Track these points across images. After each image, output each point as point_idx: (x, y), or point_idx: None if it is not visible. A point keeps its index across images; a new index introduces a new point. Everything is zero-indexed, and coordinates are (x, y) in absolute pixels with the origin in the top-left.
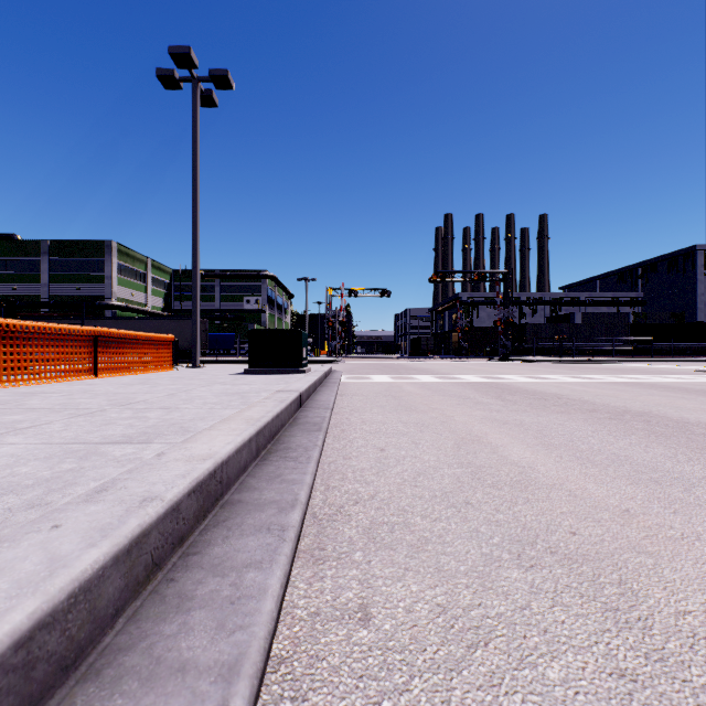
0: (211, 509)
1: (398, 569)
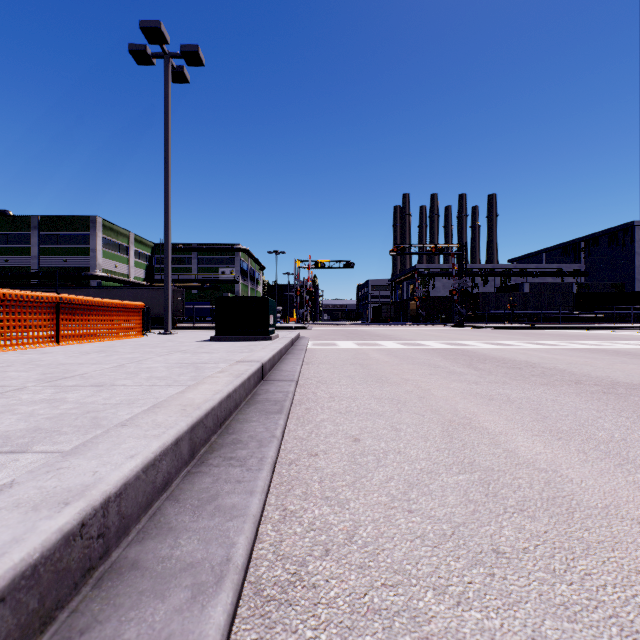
0: (69, 596)
1: None
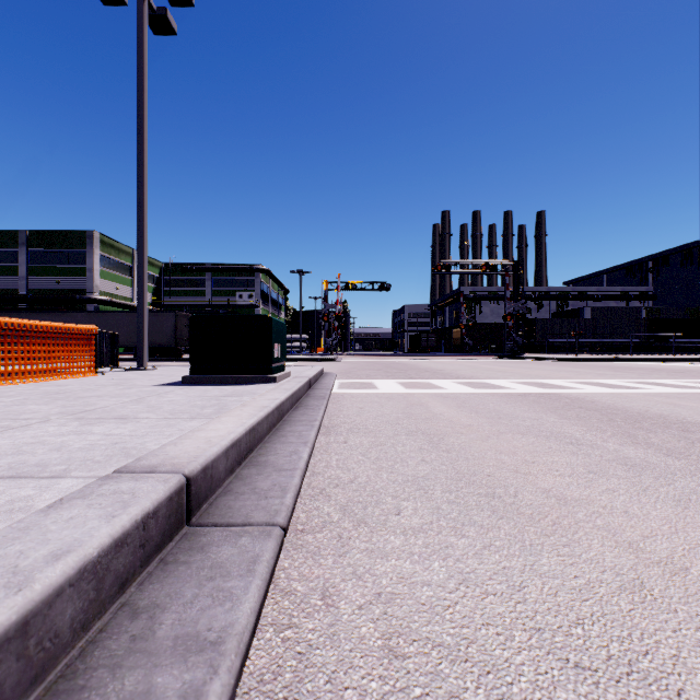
0: None
1: None
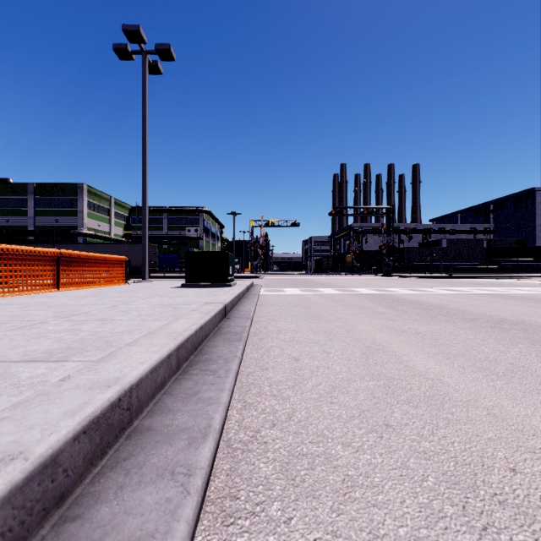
0: (113, 442)
1: (324, 534)
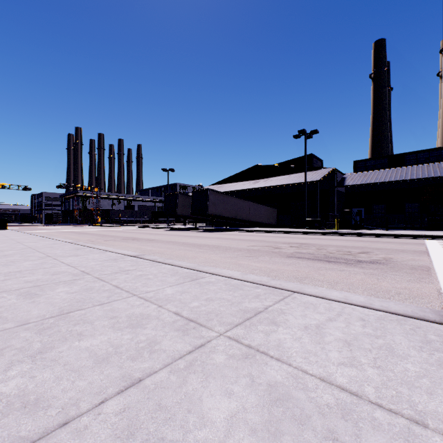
0: None
1: None
